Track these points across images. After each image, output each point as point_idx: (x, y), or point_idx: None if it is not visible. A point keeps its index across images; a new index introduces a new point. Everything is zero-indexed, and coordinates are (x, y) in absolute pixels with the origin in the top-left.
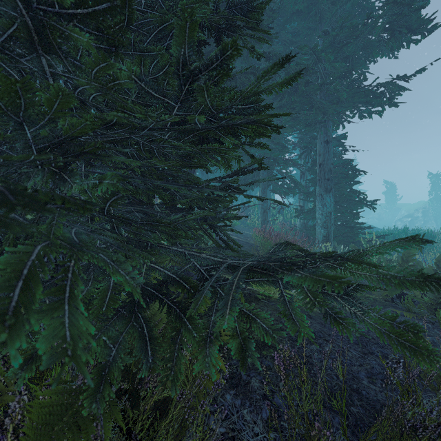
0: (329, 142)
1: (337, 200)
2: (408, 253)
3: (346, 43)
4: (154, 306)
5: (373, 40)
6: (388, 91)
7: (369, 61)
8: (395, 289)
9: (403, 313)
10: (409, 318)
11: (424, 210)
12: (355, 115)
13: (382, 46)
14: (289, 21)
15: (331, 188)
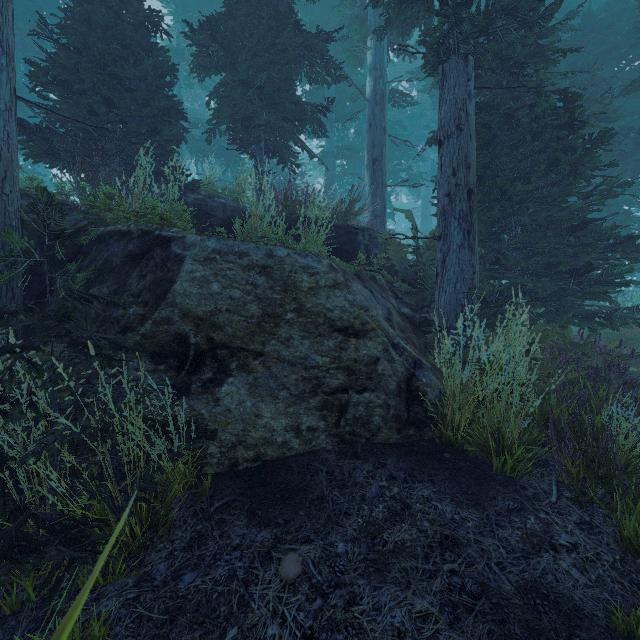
0: None
1: None
2: None
3: None
4: (570, 333)
5: None
6: None
7: None
8: None
9: None
10: None
11: None
12: None
13: None
14: (635, 59)
15: None
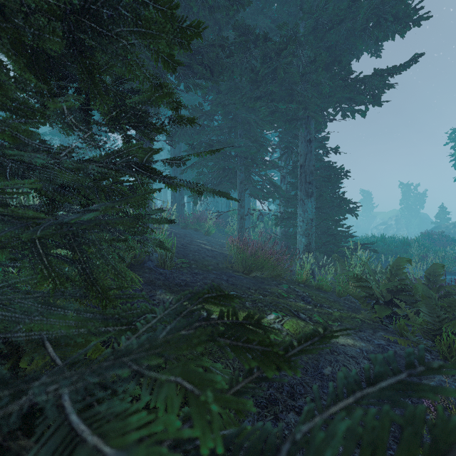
0: (310, 141)
1: (319, 206)
2: (398, 266)
3: (330, 28)
4: None
5: (358, 29)
6: (372, 88)
7: (353, 54)
8: (385, 309)
9: (396, 339)
10: (404, 347)
11: (396, 218)
12: (337, 113)
13: (366, 36)
14: (267, 3)
15: (312, 192)
